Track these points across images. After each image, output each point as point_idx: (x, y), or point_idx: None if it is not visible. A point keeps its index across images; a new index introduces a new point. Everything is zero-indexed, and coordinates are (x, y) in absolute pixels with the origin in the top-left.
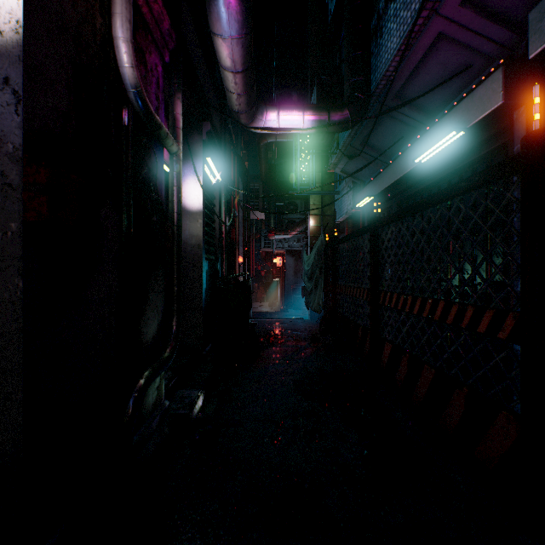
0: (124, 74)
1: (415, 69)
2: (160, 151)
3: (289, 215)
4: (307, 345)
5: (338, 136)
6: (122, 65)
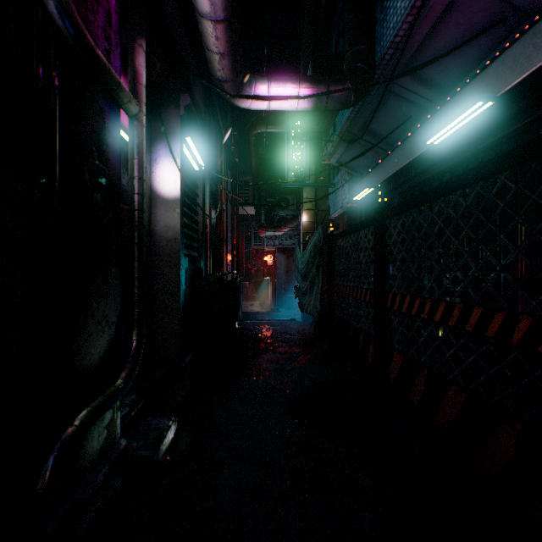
0: None
1: (429, 33)
2: (113, 109)
3: (281, 212)
4: (302, 351)
5: (334, 122)
6: None
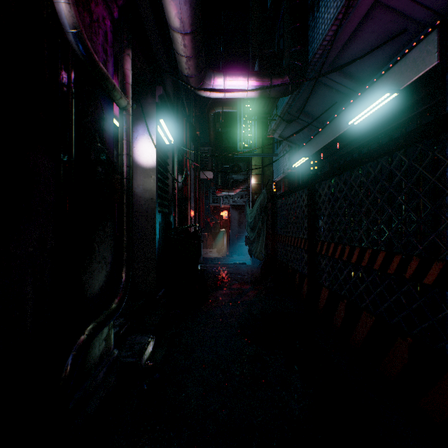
0: (60, 11)
1: (349, 38)
2: (108, 104)
3: (234, 176)
4: (250, 288)
5: (277, 105)
6: (57, 1)
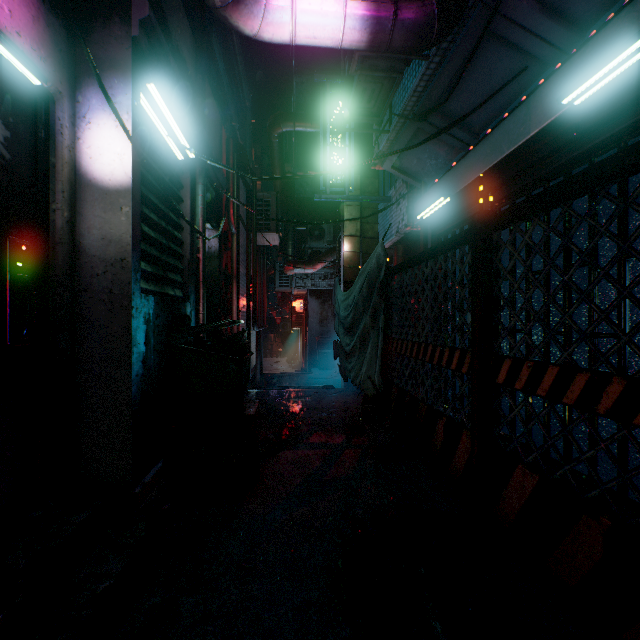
0: None
1: None
2: None
3: (314, 244)
4: (346, 442)
5: (391, 105)
6: None
